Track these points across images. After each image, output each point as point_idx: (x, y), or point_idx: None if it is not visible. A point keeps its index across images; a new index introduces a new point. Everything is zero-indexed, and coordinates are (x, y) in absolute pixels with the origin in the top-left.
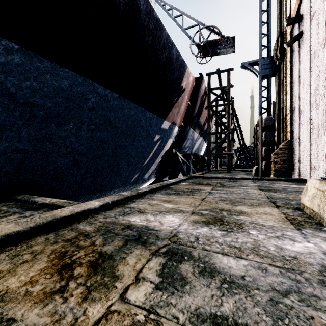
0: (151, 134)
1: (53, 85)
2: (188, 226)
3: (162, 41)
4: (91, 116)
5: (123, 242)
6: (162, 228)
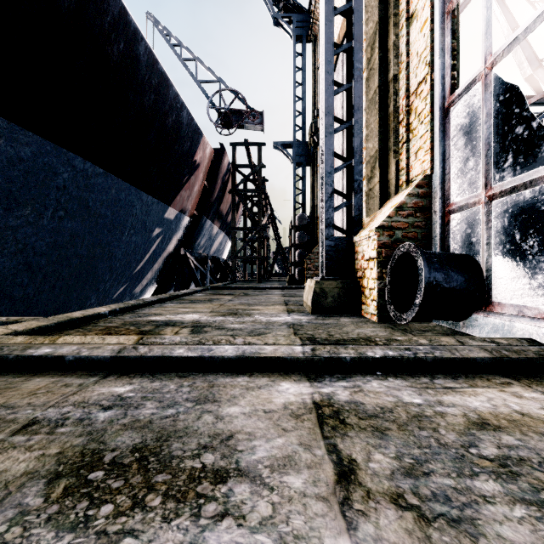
0: (148, 226)
1: (8, 153)
2: (208, 318)
3: (169, 101)
4: (60, 198)
5: (155, 326)
6: (185, 320)
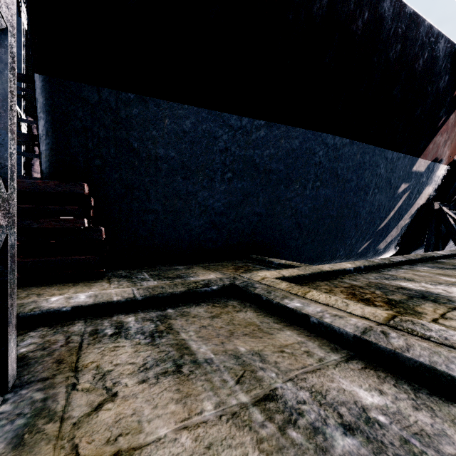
0: (392, 183)
1: (286, 148)
2: None
3: (419, 41)
4: (317, 172)
5: (406, 296)
6: (453, 296)
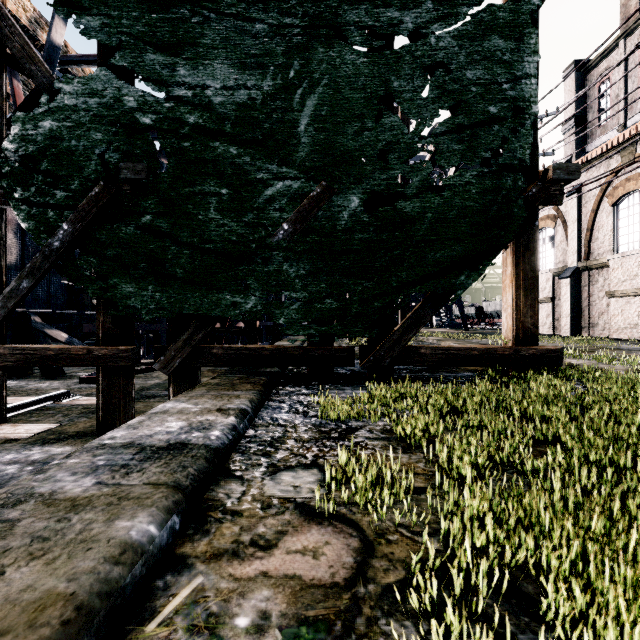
0: None
1: None
2: None
3: None
4: None
5: None
6: None
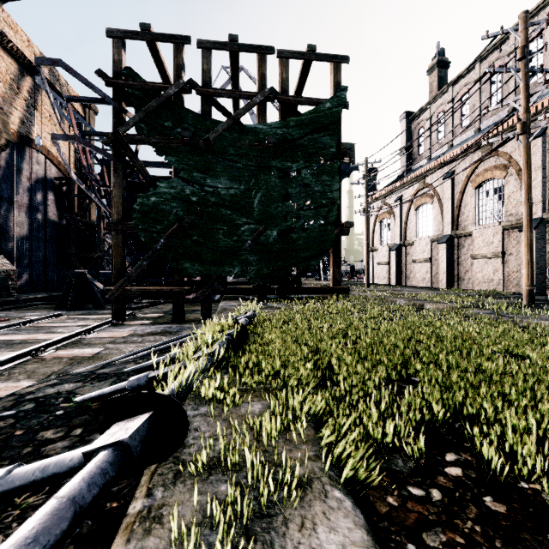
0: None
1: None
2: None
3: None
4: None
5: None
6: None
